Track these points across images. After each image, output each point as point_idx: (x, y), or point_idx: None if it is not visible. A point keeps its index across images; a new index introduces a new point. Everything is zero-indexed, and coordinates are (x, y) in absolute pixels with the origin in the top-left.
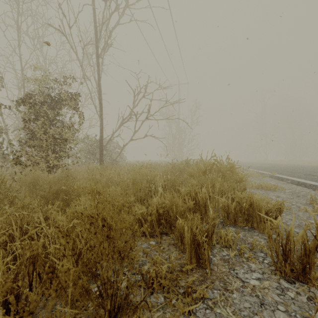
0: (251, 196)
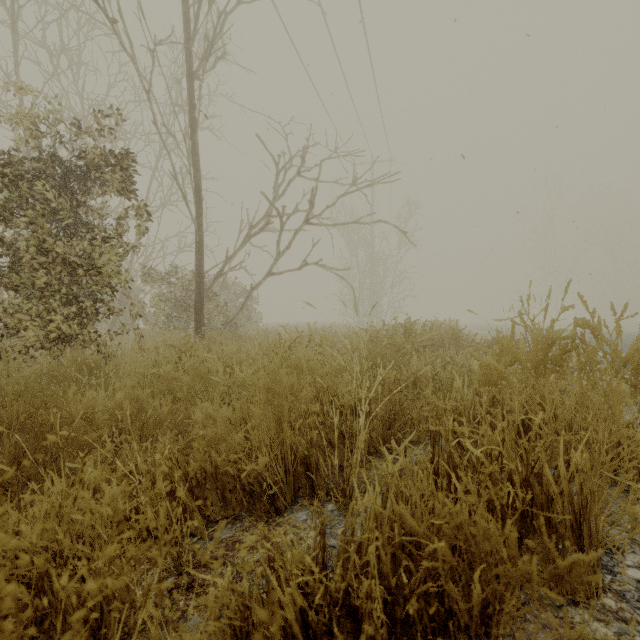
0: None
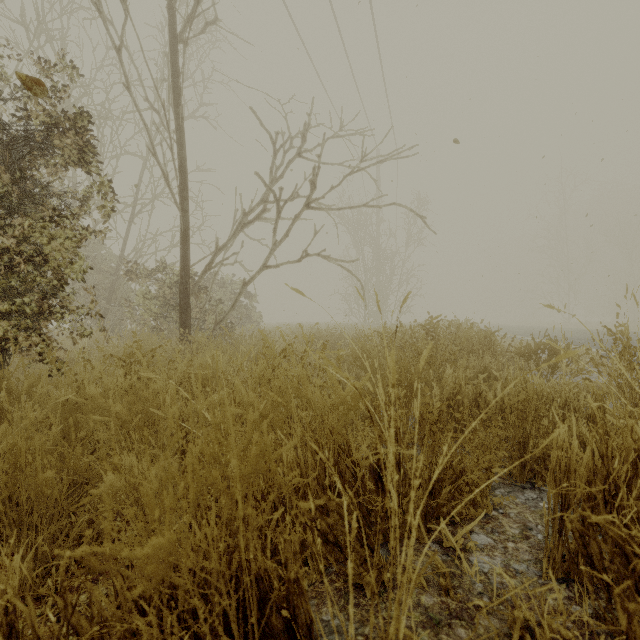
0: None
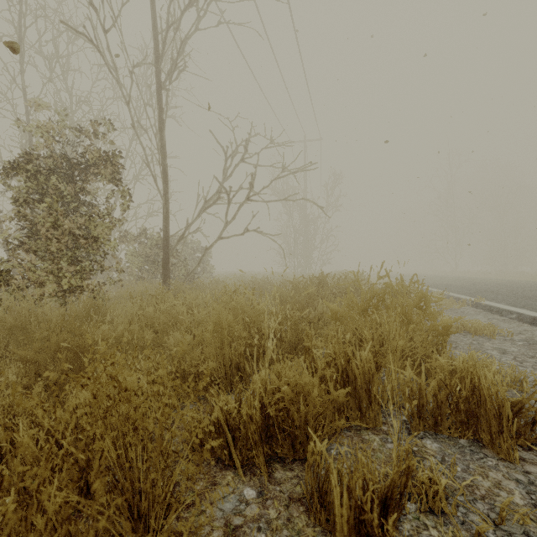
0: (475, 369)
